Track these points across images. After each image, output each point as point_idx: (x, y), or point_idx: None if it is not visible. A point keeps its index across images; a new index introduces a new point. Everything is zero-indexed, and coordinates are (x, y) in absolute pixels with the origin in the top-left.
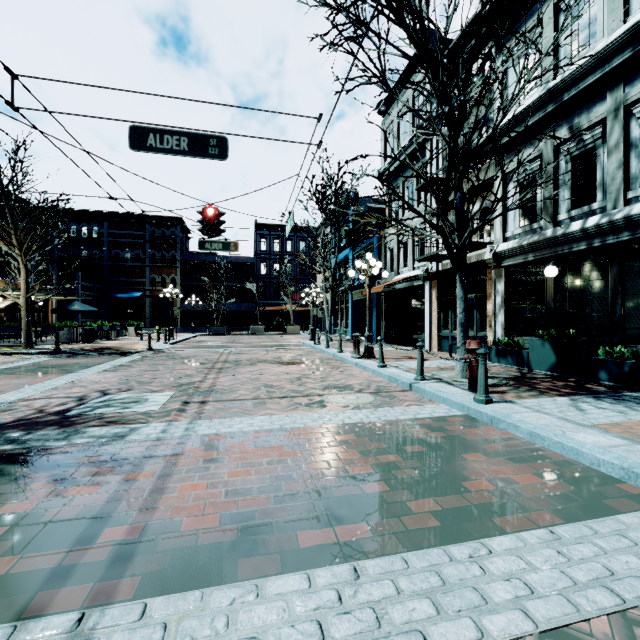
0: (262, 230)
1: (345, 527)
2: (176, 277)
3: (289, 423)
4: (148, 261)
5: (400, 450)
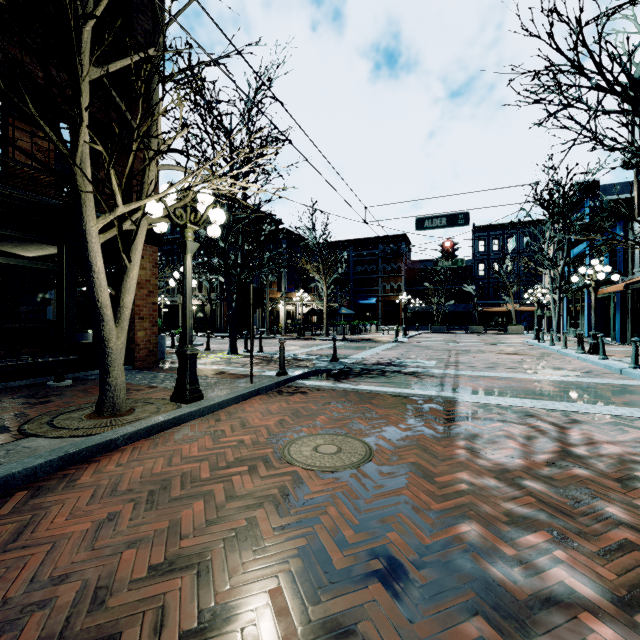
0: (480, 232)
1: (537, 396)
2: (401, 284)
3: (512, 376)
4: (380, 273)
5: (581, 389)
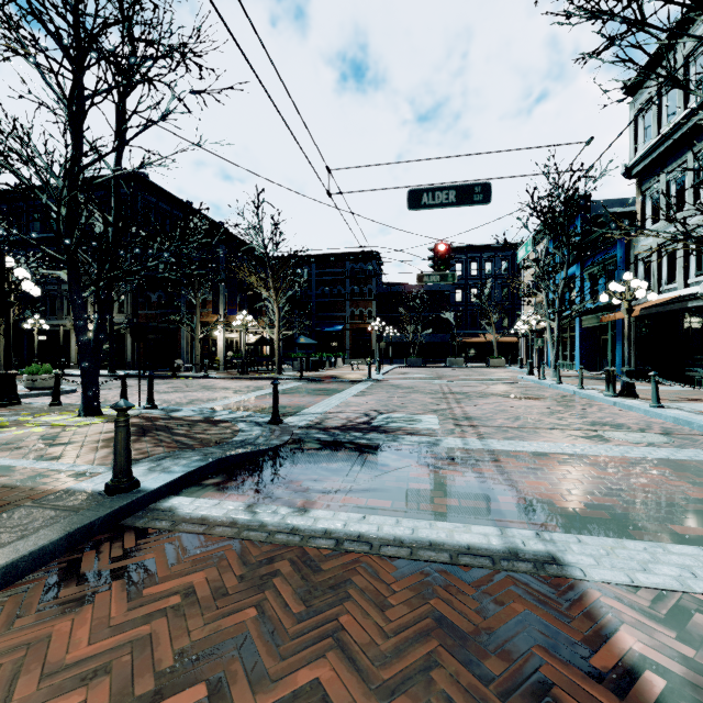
0: (457, 254)
1: None
2: (372, 310)
3: (581, 450)
4: (348, 296)
5: None
